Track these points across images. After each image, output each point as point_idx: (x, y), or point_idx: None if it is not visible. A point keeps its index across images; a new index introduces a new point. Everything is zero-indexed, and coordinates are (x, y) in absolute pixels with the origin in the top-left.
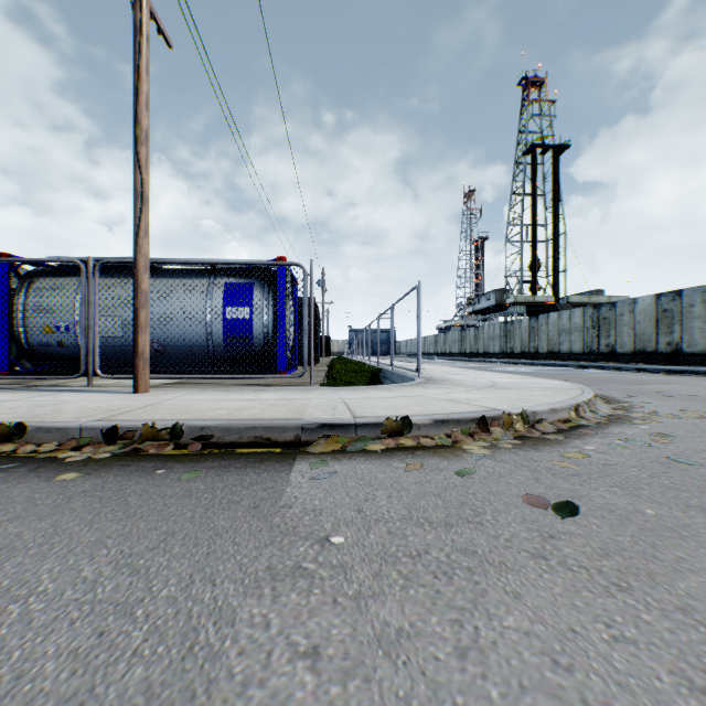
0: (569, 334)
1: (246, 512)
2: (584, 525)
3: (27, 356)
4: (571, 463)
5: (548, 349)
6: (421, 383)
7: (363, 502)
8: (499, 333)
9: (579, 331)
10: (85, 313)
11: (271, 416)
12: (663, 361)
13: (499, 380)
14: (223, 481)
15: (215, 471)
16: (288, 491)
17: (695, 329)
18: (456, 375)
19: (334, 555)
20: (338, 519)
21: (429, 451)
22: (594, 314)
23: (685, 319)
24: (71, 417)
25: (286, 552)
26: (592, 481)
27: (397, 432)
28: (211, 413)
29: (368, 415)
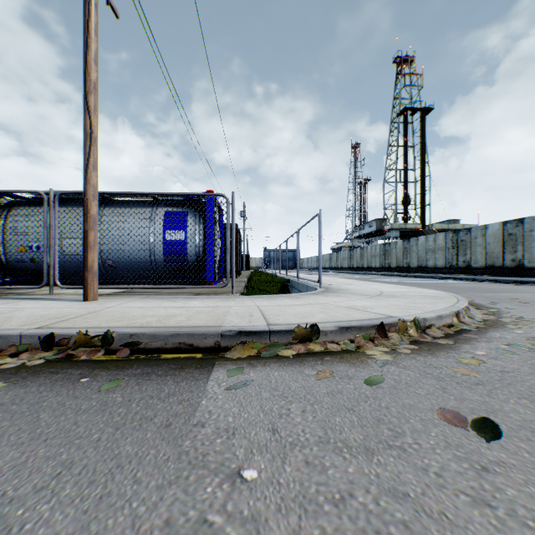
0: (434, 253)
1: (156, 432)
2: (513, 451)
3: (6, 270)
4: (470, 370)
5: (418, 264)
6: (323, 292)
7: (277, 418)
8: (379, 252)
9: (442, 250)
10: (47, 235)
11: (195, 323)
12: (508, 273)
13: (385, 289)
14: (141, 391)
15: (136, 379)
16: (203, 404)
17: (534, 248)
18: (349, 285)
19: (246, 500)
20: (251, 442)
21: (336, 357)
22: (453, 238)
23: (526, 241)
24: (16, 324)
25: (190, 494)
26: (498, 391)
27: (307, 339)
28: (142, 320)
29: (281, 322)
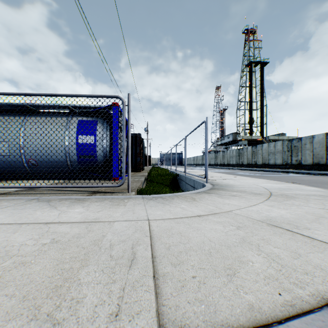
0: (274, 155)
1: None
2: None
3: None
4: None
5: (262, 162)
6: (213, 189)
7: None
8: (235, 154)
9: (280, 153)
10: None
11: None
12: None
13: (263, 185)
14: None
15: None
16: None
17: None
18: (228, 180)
19: None
20: None
21: None
22: (288, 144)
23: None
24: None
25: None
26: None
27: None
28: None
29: (192, 312)
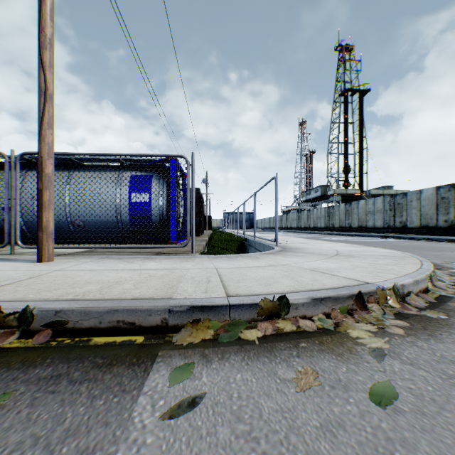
0: (373, 215)
1: None
2: None
3: None
4: None
5: (358, 224)
6: (280, 251)
7: None
8: (324, 214)
9: (380, 212)
10: (8, 195)
11: (141, 294)
12: (442, 233)
13: (338, 248)
14: (27, 424)
15: (35, 391)
16: None
17: None
18: (303, 244)
19: None
20: None
21: (314, 341)
22: (391, 201)
23: None
24: None
25: None
26: None
27: (274, 314)
28: (82, 288)
29: (242, 292)
